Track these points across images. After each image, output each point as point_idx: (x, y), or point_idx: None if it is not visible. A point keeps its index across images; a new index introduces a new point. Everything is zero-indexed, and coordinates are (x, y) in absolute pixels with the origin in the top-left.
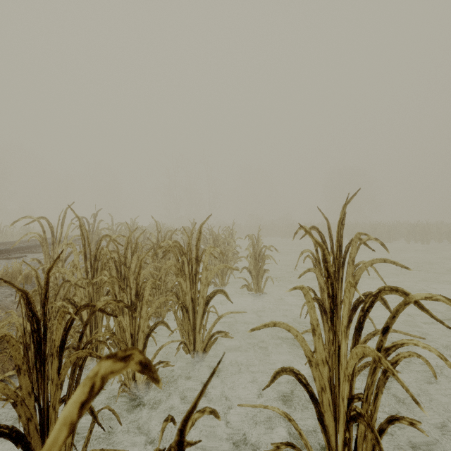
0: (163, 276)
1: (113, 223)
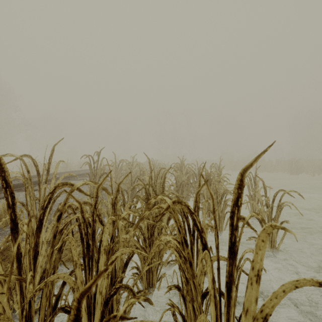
0: (155, 231)
1: (115, 160)
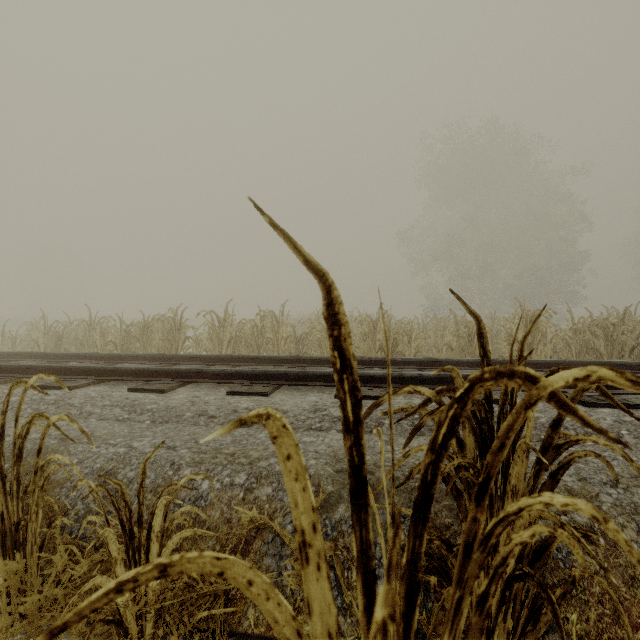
0: None
1: None
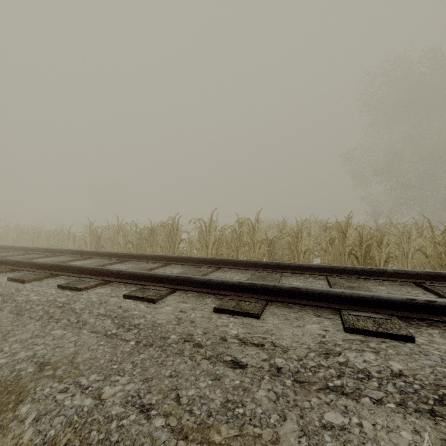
0: None
1: None
